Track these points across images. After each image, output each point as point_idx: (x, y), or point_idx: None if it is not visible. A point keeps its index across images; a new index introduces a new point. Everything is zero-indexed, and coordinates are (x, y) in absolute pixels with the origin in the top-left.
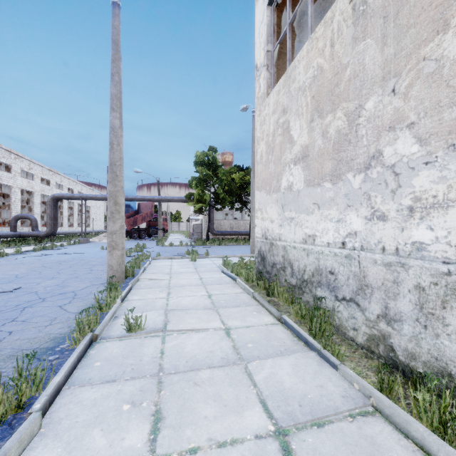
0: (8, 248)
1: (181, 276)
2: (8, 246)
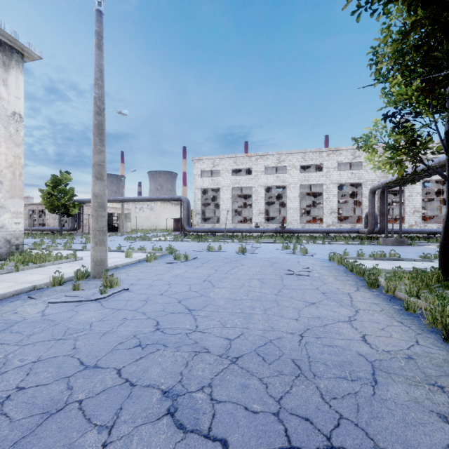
0: (307, 240)
1: (83, 254)
2: (315, 239)
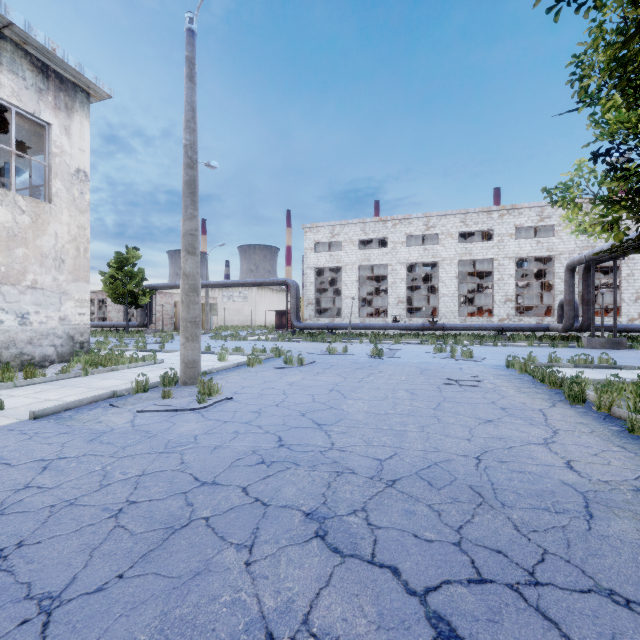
0: (470, 341)
1: (162, 356)
2: (482, 339)
